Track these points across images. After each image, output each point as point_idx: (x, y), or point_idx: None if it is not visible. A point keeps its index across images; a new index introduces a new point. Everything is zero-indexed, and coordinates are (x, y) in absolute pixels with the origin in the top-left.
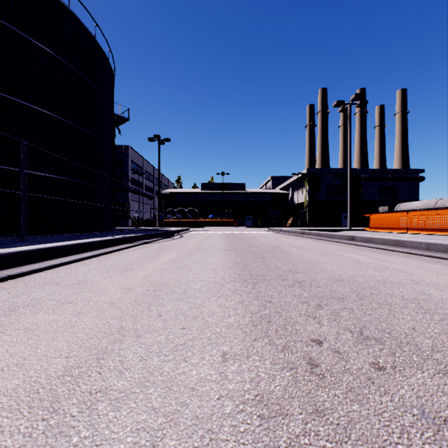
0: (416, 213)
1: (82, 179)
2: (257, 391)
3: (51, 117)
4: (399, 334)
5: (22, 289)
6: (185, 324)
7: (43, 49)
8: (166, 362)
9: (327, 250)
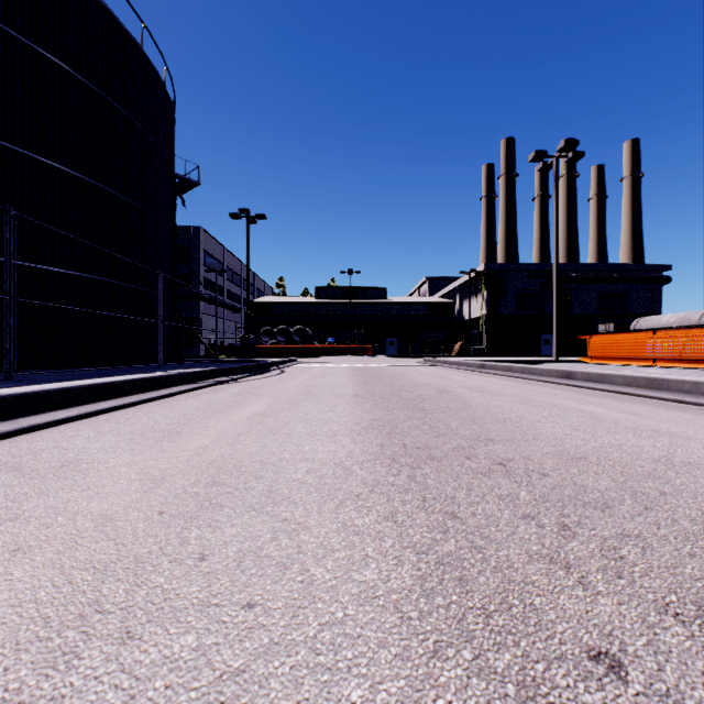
0: (669, 334)
1: (121, 278)
2: None
3: (67, 176)
4: None
5: None
6: (258, 589)
7: (53, 62)
8: None
9: (531, 395)
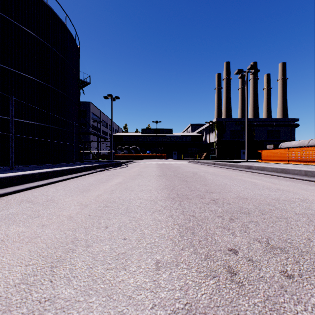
0: (295, 149)
1: (56, 125)
2: (186, 300)
3: (34, 81)
4: (298, 244)
5: (4, 205)
6: (126, 235)
7: (28, 32)
8: (109, 271)
9: (232, 176)
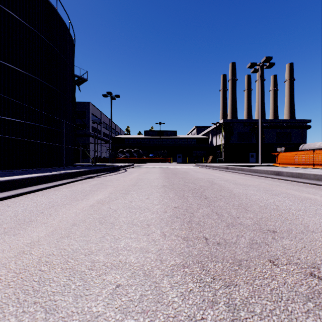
0: None
1: (45, 124)
2: None
3: (16, 71)
4: None
5: None
6: None
7: (8, 13)
8: None
9: (265, 186)
